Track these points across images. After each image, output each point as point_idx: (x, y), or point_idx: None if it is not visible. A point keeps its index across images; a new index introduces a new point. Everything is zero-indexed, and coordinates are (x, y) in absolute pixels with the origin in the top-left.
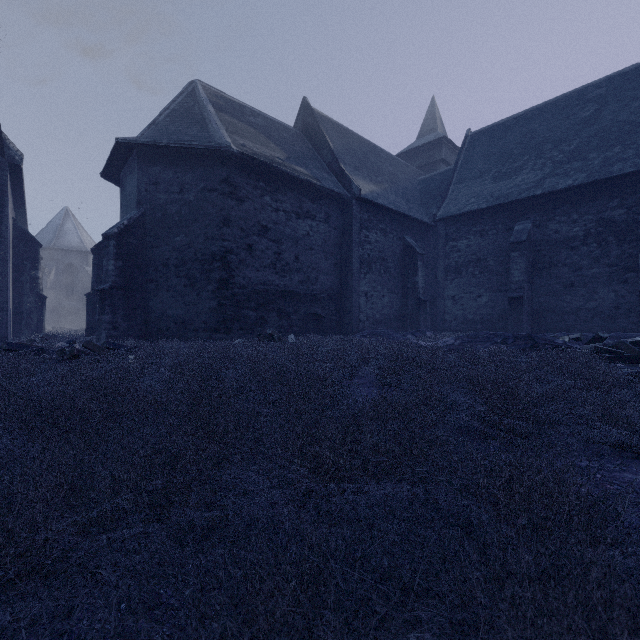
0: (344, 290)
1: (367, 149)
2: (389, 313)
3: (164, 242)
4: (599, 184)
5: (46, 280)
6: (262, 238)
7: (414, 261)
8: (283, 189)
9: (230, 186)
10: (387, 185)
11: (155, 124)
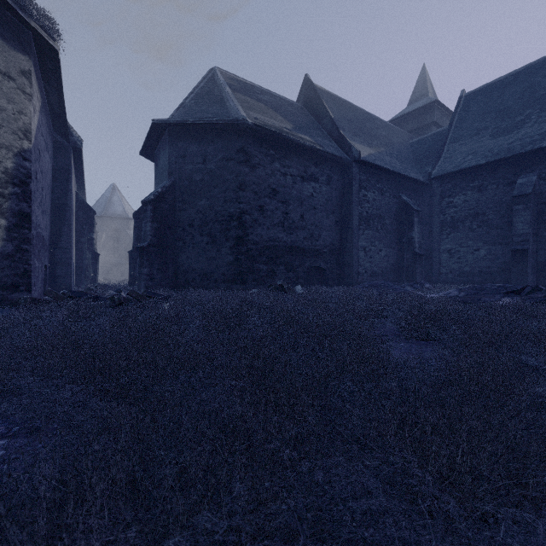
0: (344, 245)
1: (362, 117)
2: (386, 266)
3: (190, 206)
4: None
5: (99, 241)
6: (272, 200)
7: (410, 217)
8: (290, 155)
9: (245, 155)
10: (382, 148)
11: (182, 106)
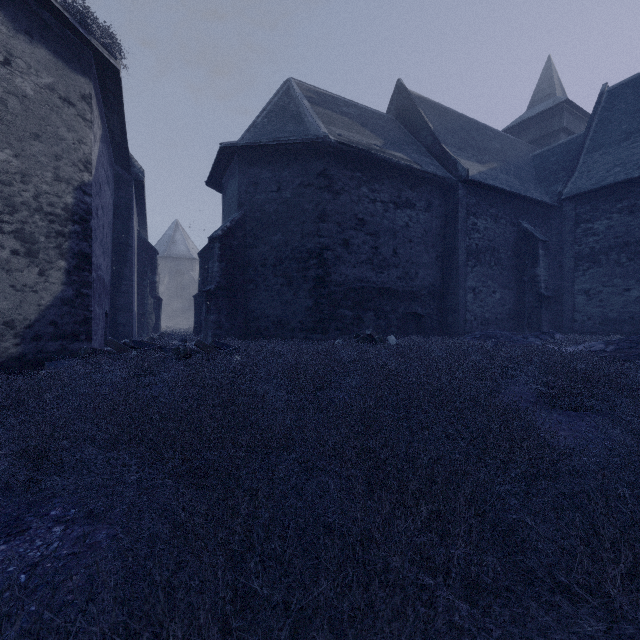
0: (447, 286)
1: (469, 127)
2: (501, 312)
3: (262, 242)
4: None
5: (161, 285)
6: (358, 232)
7: (533, 250)
8: (380, 178)
9: (326, 179)
10: (496, 164)
11: (254, 126)
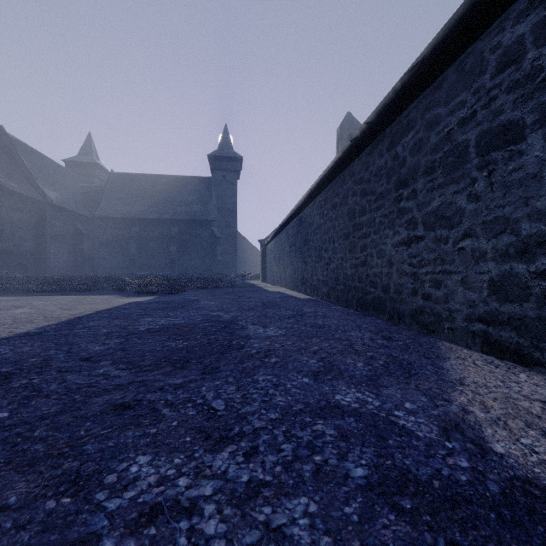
0: (40, 251)
1: (47, 164)
2: (67, 264)
3: None
4: (161, 220)
5: None
6: None
7: (82, 238)
8: (5, 195)
9: None
10: (63, 192)
11: None
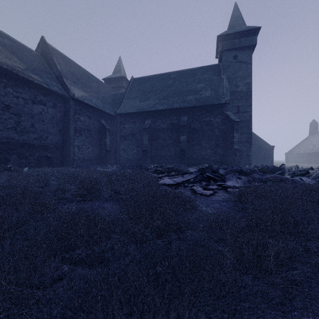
0: (65, 144)
1: (83, 73)
2: (92, 156)
3: None
4: (171, 110)
5: None
6: (5, 112)
7: (105, 132)
8: (22, 86)
9: None
10: (93, 94)
11: None
